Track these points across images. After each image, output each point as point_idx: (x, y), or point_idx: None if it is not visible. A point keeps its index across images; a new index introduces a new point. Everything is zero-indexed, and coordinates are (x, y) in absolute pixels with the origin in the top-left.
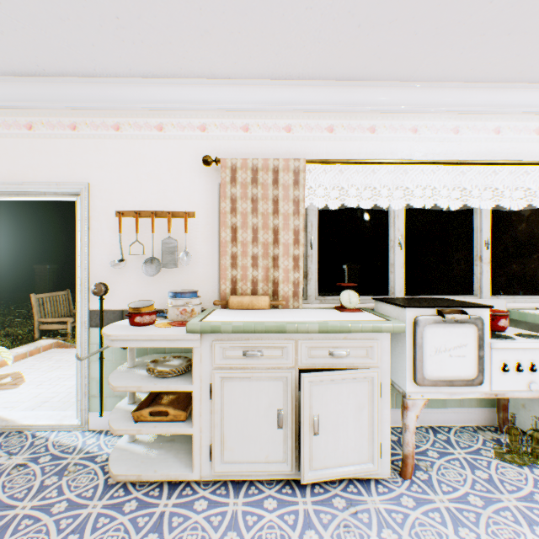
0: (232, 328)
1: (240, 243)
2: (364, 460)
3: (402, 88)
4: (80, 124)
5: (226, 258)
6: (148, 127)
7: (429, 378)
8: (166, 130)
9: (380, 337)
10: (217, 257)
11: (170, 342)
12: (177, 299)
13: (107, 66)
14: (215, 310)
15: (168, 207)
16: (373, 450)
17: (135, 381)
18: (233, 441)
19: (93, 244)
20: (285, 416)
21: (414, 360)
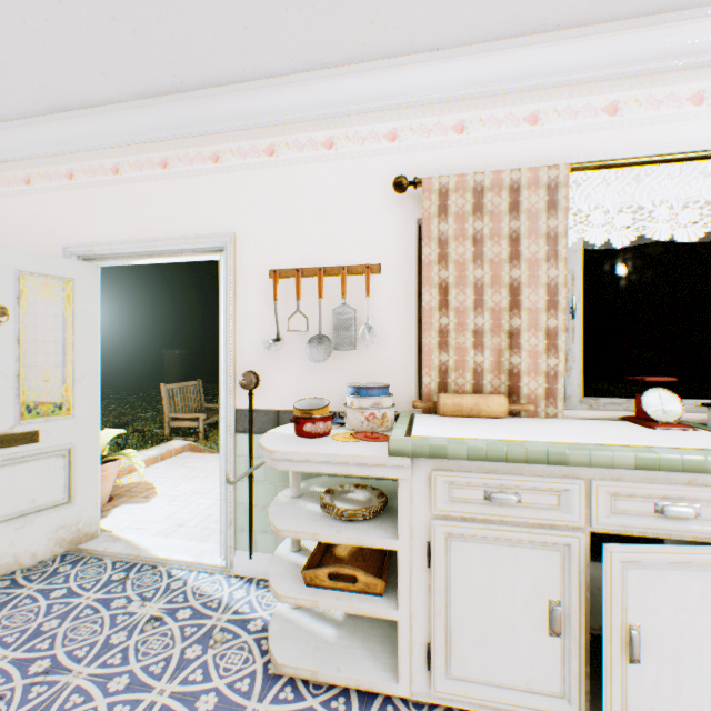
0: (467, 450)
1: (453, 311)
2: None
3: None
4: (223, 153)
5: (431, 335)
6: (312, 145)
7: None
8: (337, 146)
9: None
10: (414, 333)
11: (362, 467)
12: (360, 397)
13: (260, 61)
14: (414, 416)
15: (341, 260)
16: None
17: (306, 522)
18: (467, 644)
19: (240, 318)
20: (564, 615)
21: None
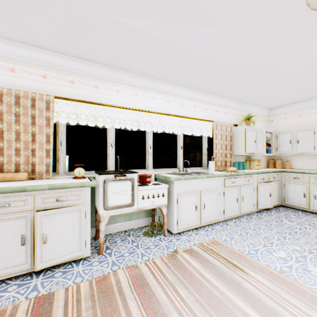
0: None
1: (6, 141)
2: (76, 250)
3: (110, 70)
4: None
5: None
6: None
7: (111, 206)
8: None
9: (85, 189)
10: None
11: None
12: None
13: None
14: None
15: None
16: (81, 244)
17: None
18: None
19: None
20: (27, 238)
21: (104, 198)
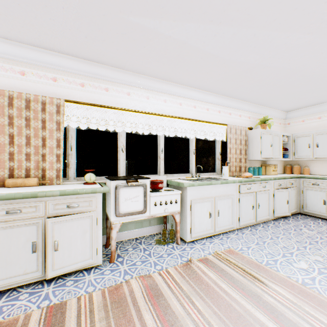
0: None
1: (17, 145)
2: (87, 258)
3: (121, 72)
4: None
5: (5, 155)
6: None
7: (123, 213)
8: None
9: (97, 195)
10: None
11: None
12: None
13: None
14: None
15: None
16: (92, 252)
17: None
18: None
19: None
20: (39, 245)
21: (115, 205)
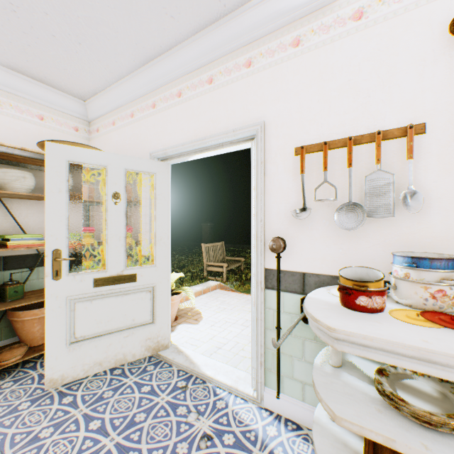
0: None
1: None
2: None
3: None
4: (254, 57)
5: None
6: (339, 23)
7: None
8: (367, 14)
9: None
10: None
11: None
12: (421, 270)
13: None
14: None
15: (372, 127)
16: None
17: (367, 413)
18: None
19: (268, 192)
20: None
21: None
